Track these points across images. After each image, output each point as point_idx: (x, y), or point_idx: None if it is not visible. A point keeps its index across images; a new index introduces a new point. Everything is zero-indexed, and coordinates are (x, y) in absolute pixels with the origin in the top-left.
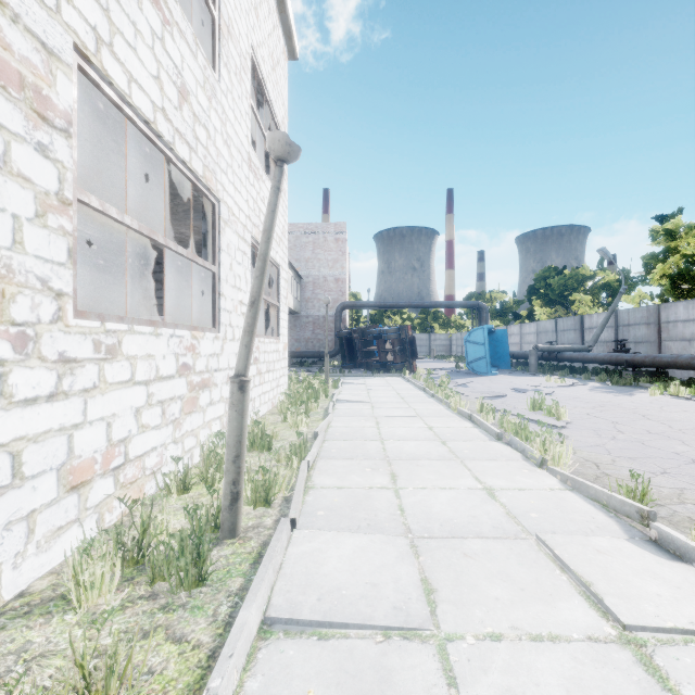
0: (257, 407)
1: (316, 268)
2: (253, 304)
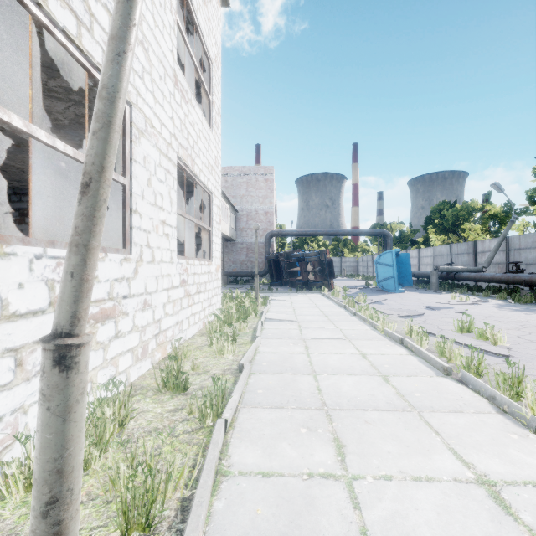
0: (185, 329)
1: (249, 203)
2: (86, 188)
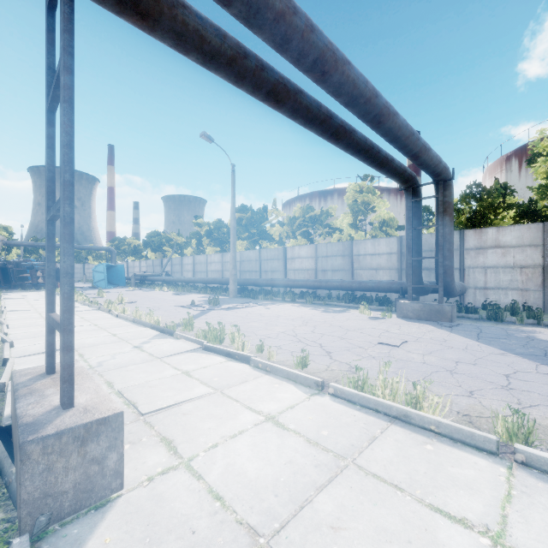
0: None
1: None
2: None
